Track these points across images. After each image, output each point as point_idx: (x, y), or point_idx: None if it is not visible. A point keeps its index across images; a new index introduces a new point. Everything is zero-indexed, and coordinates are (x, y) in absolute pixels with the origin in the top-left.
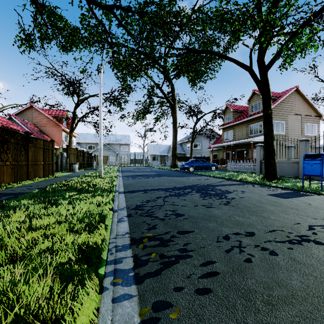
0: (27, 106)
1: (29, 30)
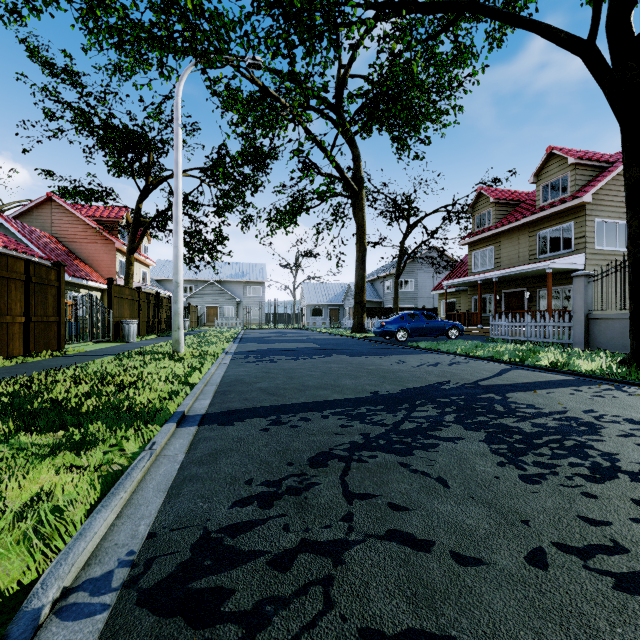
0: (40, 198)
1: None
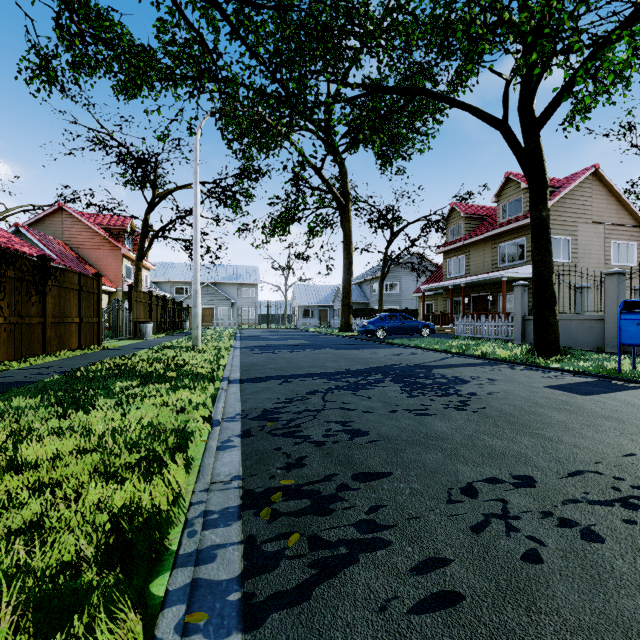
0: (52, 208)
1: (46, 47)
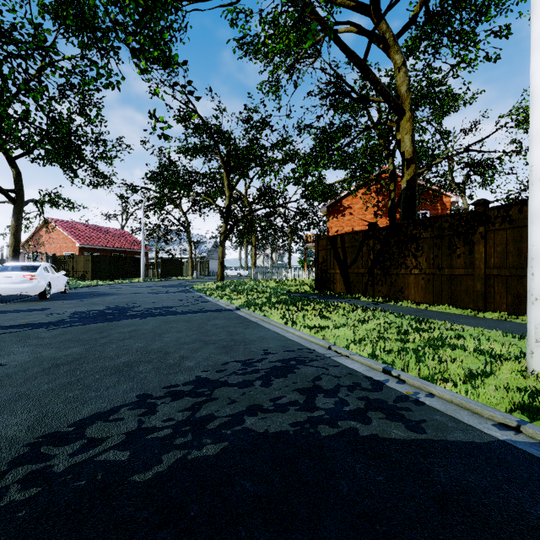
0: None
1: None
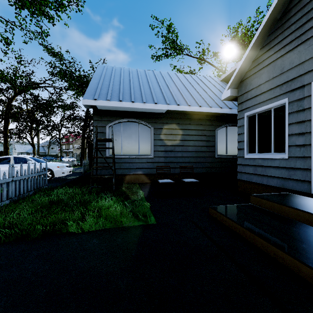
0: None
1: None
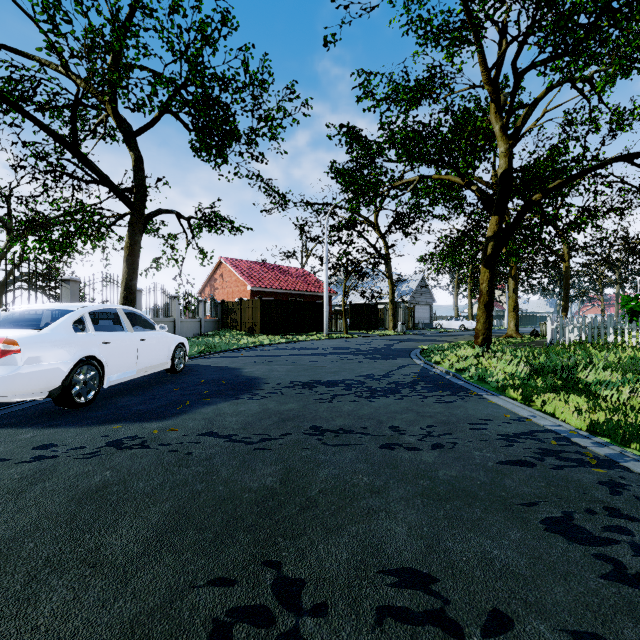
0: None
1: None
